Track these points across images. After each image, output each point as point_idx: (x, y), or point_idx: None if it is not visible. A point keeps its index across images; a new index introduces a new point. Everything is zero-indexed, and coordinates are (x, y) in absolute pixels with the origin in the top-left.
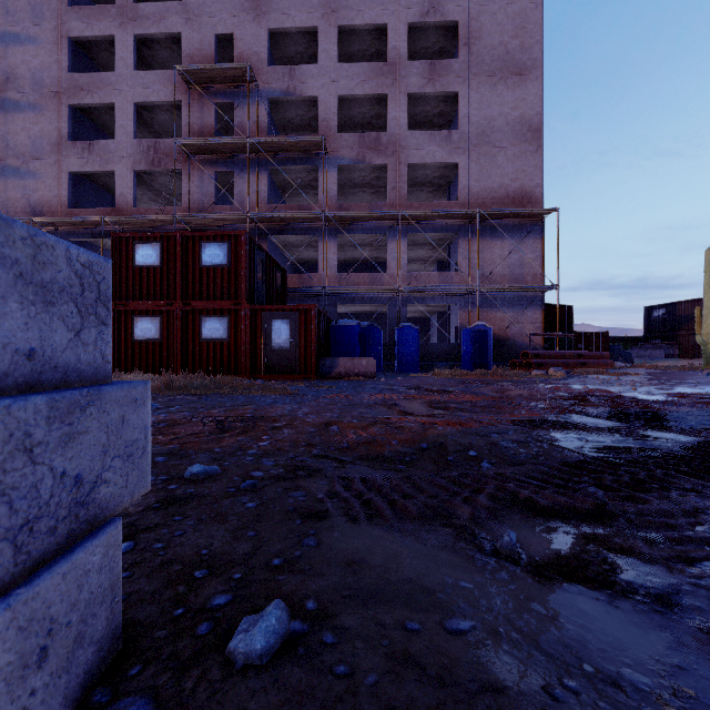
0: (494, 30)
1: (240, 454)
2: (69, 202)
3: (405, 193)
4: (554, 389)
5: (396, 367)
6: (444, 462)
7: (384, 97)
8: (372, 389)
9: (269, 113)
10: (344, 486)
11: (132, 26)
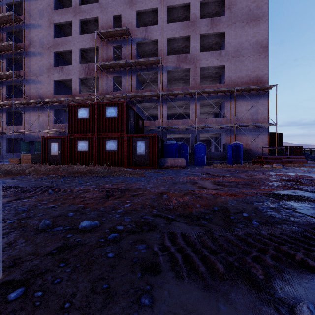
0: (243, 0)
1: (113, 212)
2: (53, 93)
3: (199, 81)
4: (279, 175)
5: (195, 163)
6: (228, 219)
7: (189, 37)
8: (184, 174)
9: (136, 49)
10: (171, 239)
11: (78, 16)
